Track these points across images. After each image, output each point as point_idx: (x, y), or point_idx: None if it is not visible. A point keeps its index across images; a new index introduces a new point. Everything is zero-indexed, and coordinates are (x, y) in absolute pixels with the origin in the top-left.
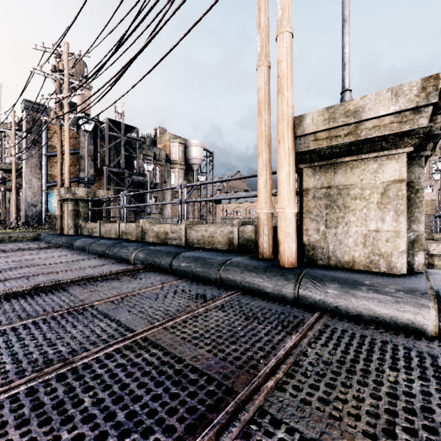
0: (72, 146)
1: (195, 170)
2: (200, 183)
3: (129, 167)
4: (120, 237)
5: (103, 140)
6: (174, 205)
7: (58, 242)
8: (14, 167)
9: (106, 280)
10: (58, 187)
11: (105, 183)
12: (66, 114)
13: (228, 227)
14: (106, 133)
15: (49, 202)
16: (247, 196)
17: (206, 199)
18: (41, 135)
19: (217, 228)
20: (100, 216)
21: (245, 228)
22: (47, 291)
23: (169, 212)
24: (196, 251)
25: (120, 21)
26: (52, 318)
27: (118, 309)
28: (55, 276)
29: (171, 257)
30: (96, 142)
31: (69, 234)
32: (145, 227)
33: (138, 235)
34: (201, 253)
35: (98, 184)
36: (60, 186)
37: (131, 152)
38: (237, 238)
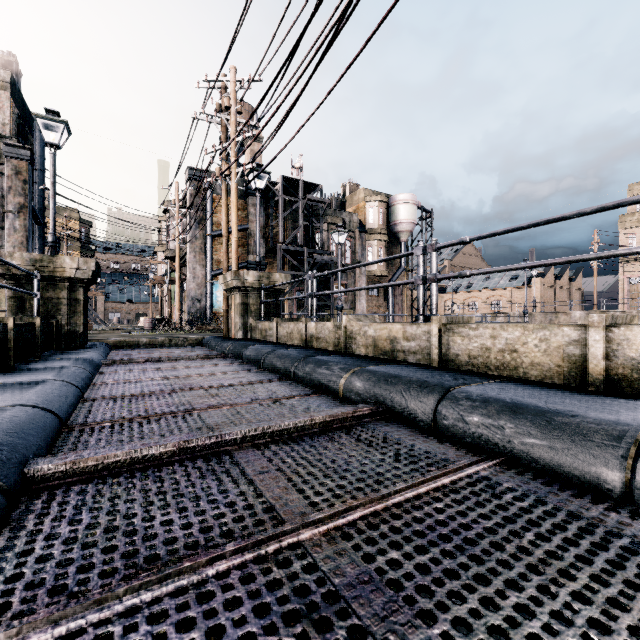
0: (239, 221)
1: (403, 241)
2: (473, 237)
3: (308, 244)
4: (308, 344)
5: (276, 208)
6: (371, 297)
7: (223, 350)
8: (177, 252)
9: (307, 441)
10: (224, 272)
11: (279, 267)
12: (233, 168)
13: (565, 330)
14: (280, 197)
15: (214, 296)
16: (628, 252)
17: (488, 269)
18: (206, 210)
19: (527, 332)
20: (276, 312)
21: (631, 333)
22: (201, 461)
23: (363, 307)
24: (482, 382)
25: (306, 2)
26: (201, 582)
27: (380, 590)
28: (217, 417)
29: (434, 395)
30: (267, 213)
31: (237, 338)
32: (351, 328)
33: (338, 342)
34: (510, 393)
35: (269, 269)
36: (226, 270)
37: (311, 222)
38: (601, 359)
